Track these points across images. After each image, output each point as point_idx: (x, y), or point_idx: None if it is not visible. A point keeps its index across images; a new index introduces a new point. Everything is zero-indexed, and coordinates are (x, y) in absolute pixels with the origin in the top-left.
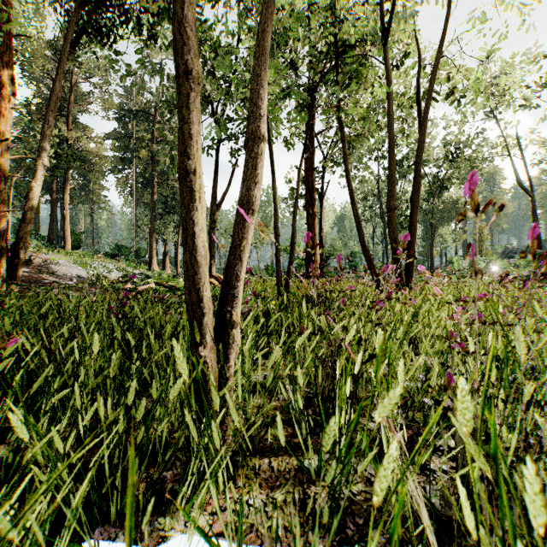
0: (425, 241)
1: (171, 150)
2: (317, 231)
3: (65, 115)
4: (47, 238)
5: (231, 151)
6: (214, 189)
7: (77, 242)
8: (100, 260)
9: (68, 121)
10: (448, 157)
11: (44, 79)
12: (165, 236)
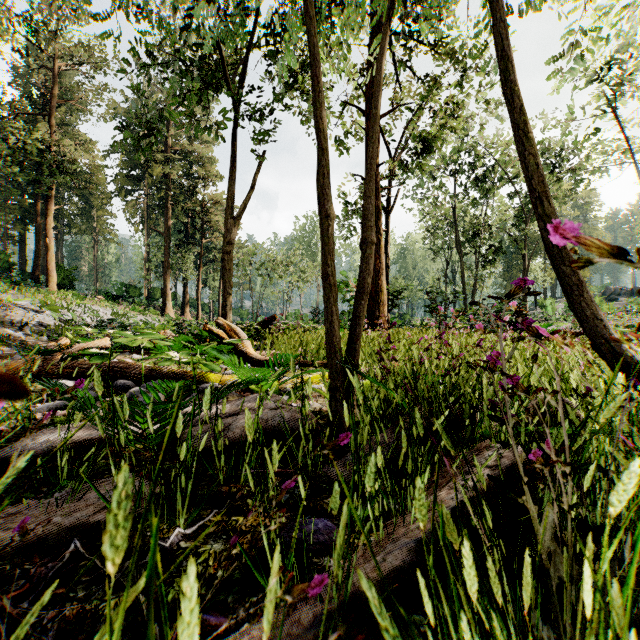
0: (506, 280)
1: (191, 166)
2: (383, 257)
3: (49, 115)
4: (31, 275)
5: (254, 134)
6: (231, 194)
7: (68, 280)
8: (94, 302)
9: (53, 122)
10: (549, 167)
11: (32, 77)
12: (183, 273)
